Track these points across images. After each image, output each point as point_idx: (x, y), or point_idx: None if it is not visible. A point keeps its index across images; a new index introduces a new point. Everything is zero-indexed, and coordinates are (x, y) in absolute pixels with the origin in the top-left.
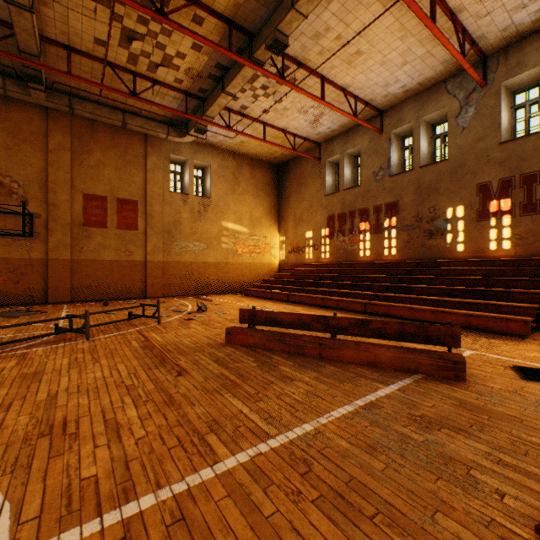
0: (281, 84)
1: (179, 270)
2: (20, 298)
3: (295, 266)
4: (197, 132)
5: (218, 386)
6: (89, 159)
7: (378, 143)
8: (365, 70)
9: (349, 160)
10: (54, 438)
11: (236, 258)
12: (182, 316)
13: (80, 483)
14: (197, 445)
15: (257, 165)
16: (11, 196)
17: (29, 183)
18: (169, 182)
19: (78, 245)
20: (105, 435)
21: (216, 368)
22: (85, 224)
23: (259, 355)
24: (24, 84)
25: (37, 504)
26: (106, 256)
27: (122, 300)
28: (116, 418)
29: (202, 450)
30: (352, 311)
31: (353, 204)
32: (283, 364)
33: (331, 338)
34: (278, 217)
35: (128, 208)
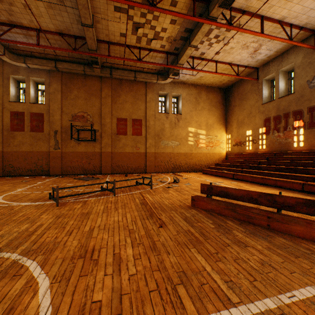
0: (228, 31)
1: (163, 157)
2: (90, 171)
3: (238, 154)
4: (173, 75)
5: (186, 240)
6: (119, 99)
7: (312, 57)
8: (301, 0)
9: (283, 76)
10: (85, 260)
11: (197, 150)
12: (164, 185)
13: (90, 305)
14: (169, 294)
15: (211, 90)
16: (87, 122)
17: (94, 115)
18: (158, 107)
19: (114, 145)
20: (111, 266)
21: (184, 225)
22: (117, 134)
23: (215, 219)
24: (92, 67)
25: (64, 314)
26: (127, 150)
27: (134, 174)
28: (119, 254)
29: (173, 301)
30: (289, 189)
31: (287, 108)
32: (235, 229)
33: (278, 213)
34: (225, 122)
35: (137, 124)
